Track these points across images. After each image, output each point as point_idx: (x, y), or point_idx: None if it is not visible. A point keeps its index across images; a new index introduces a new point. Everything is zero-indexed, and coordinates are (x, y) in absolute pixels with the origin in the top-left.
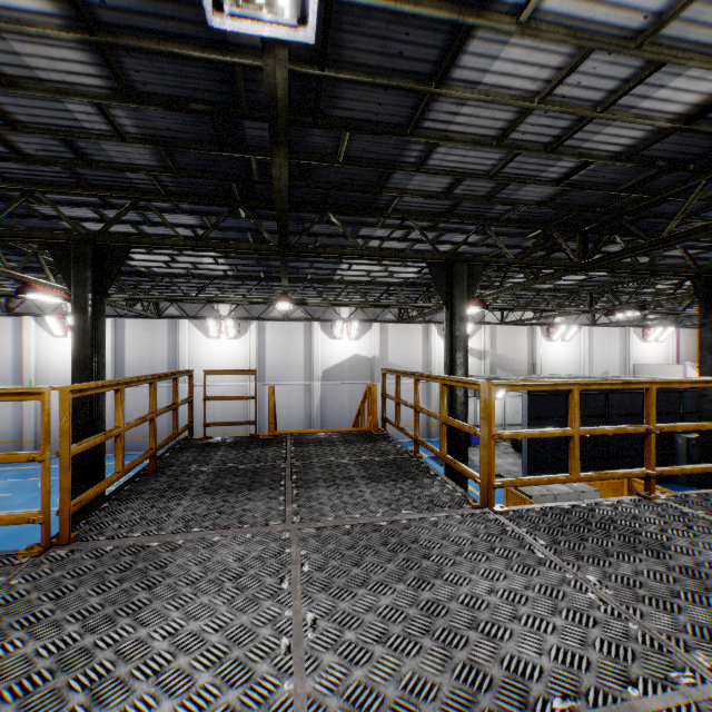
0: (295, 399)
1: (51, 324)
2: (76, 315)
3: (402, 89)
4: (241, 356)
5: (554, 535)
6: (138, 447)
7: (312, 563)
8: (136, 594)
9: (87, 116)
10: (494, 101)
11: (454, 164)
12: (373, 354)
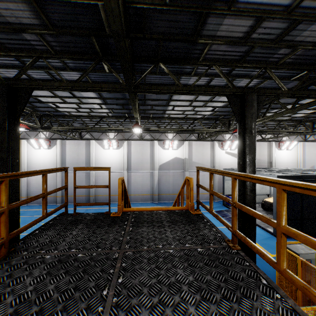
0: (145, 179)
1: (33, 143)
2: None
3: None
4: (120, 158)
5: None
6: (72, 201)
7: None
8: None
9: None
10: None
11: None
12: (184, 157)
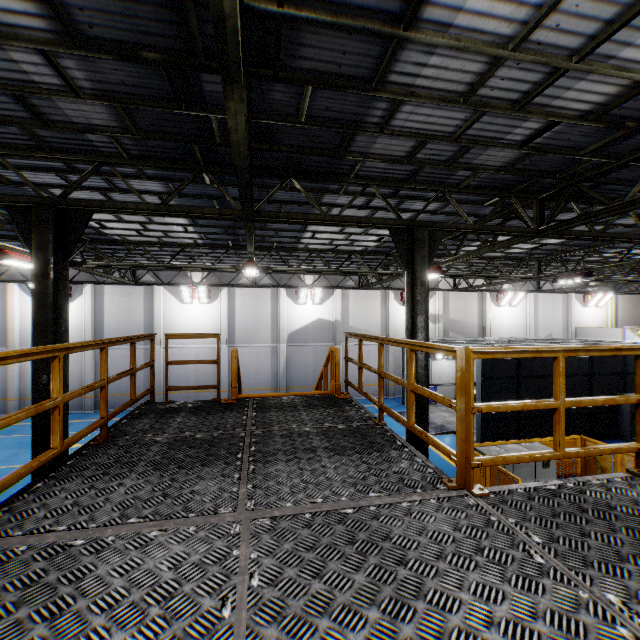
0: (263, 360)
1: None
2: (37, 278)
3: (367, 33)
4: (213, 320)
5: (549, 528)
6: (116, 405)
7: (263, 573)
8: (31, 628)
9: (35, 67)
10: (465, 48)
11: (418, 124)
12: (335, 318)
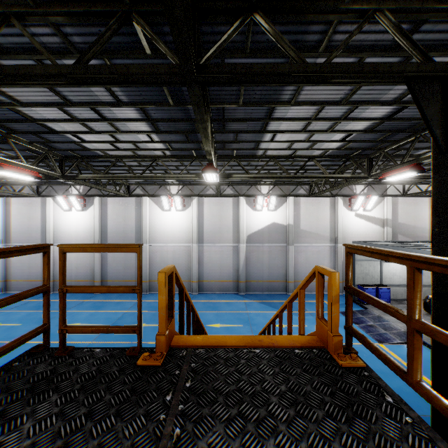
0: (225, 257)
1: (61, 202)
2: None
3: None
4: (186, 224)
5: None
6: None
7: None
8: None
9: None
10: None
11: None
12: (287, 222)
